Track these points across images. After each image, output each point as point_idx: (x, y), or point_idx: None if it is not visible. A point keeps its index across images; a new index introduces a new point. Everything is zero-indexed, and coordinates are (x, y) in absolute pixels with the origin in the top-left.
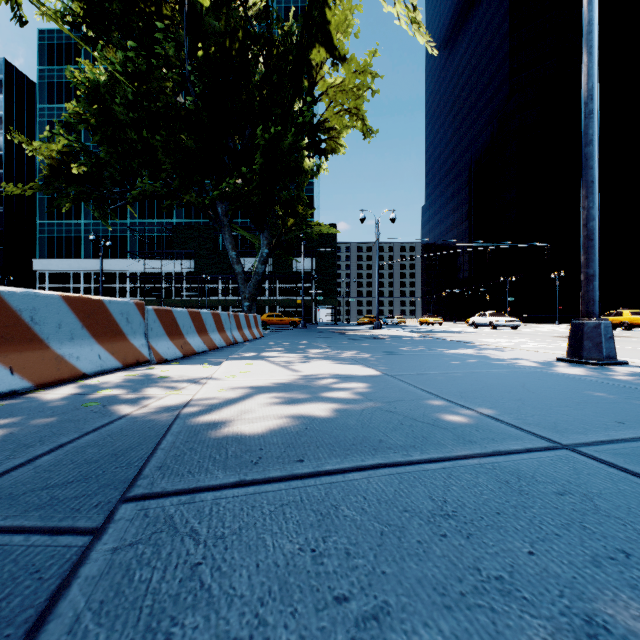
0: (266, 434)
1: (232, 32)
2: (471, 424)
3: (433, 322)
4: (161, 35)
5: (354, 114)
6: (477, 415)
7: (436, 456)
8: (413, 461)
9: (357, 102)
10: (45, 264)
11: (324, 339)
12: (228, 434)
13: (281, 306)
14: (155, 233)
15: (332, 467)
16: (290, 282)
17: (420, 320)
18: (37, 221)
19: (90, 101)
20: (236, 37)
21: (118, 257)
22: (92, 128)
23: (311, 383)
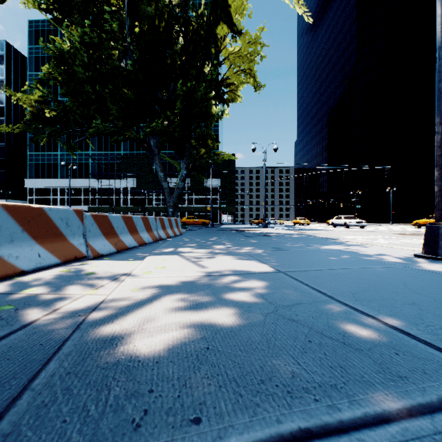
0: (162, 359)
1: (160, 14)
2: (385, 342)
3: (303, 223)
4: (108, 16)
5: (248, 73)
6: (384, 327)
7: (371, 410)
8: (345, 423)
9: (250, 64)
10: (33, 182)
11: (226, 236)
12: (120, 359)
13: (196, 211)
14: (109, 161)
15: (238, 439)
16: (202, 195)
17: (294, 221)
18: (27, 153)
19: (57, 64)
20: (163, 18)
21: (83, 177)
22: (59, 84)
23: (215, 281)
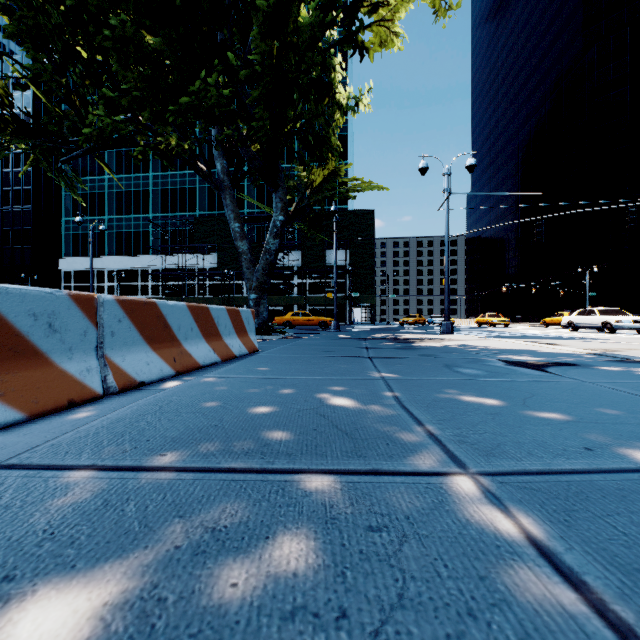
0: None
1: None
2: None
3: (497, 322)
4: None
5: None
6: None
7: None
8: None
9: None
10: (70, 262)
11: (388, 369)
12: None
13: (311, 304)
14: (178, 227)
15: None
16: (321, 277)
17: (478, 320)
18: (63, 218)
19: None
20: None
21: (141, 253)
22: None
23: None
